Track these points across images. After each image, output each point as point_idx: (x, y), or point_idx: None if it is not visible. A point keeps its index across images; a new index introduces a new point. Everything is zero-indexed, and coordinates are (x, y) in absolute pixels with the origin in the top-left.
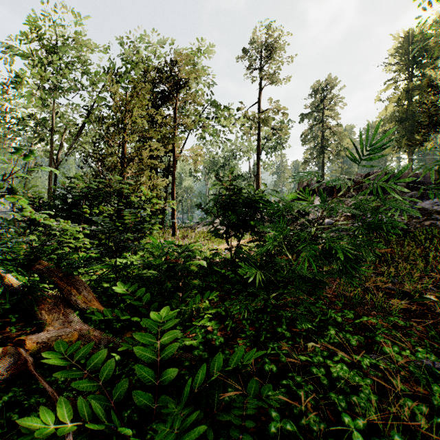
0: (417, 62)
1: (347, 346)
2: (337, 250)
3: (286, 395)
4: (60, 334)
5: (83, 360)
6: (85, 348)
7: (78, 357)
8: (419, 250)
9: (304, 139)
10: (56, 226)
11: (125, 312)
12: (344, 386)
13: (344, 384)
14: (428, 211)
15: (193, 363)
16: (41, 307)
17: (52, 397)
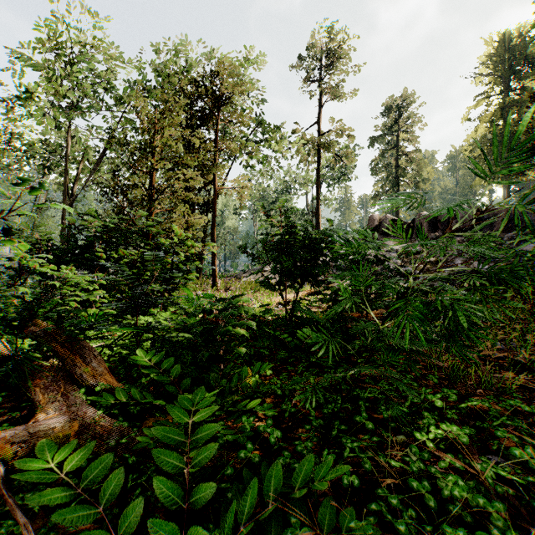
0: (515, 72)
1: (452, 442)
2: (456, 311)
3: (377, 528)
4: (54, 424)
5: (84, 463)
6: (81, 452)
7: (69, 467)
8: (527, 306)
9: (374, 168)
10: (58, 275)
11: (146, 392)
12: (461, 512)
13: (462, 508)
14: (534, 256)
15: (238, 466)
16: (38, 382)
17: (25, 534)
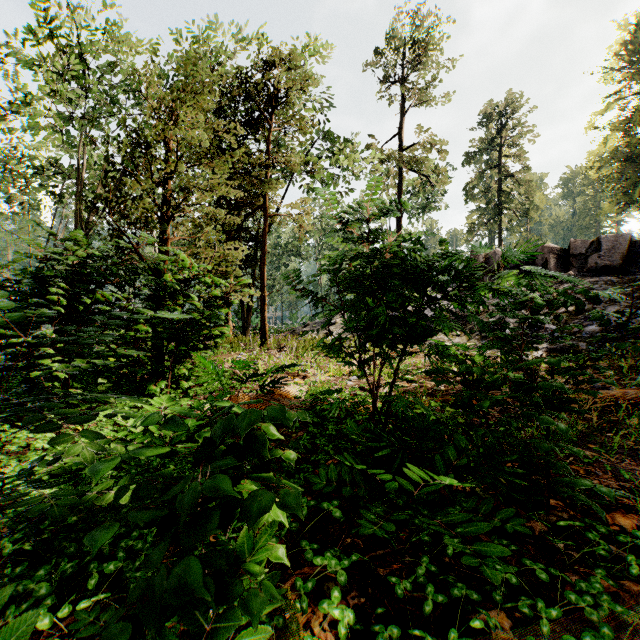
0: None
1: None
2: None
3: None
4: None
5: None
6: None
7: None
8: None
9: (469, 194)
10: None
11: None
12: None
13: None
14: None
15: None
16: None
17: None
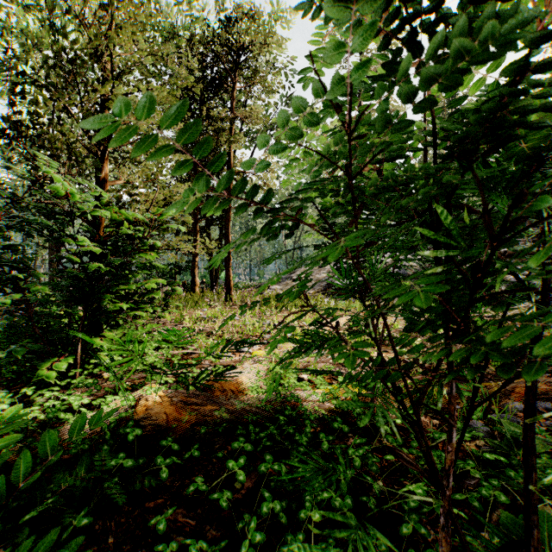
0: None
1: None
2: None
3: None
4: None
5: None
6: None
7: None
8: None
9: (422, 160)
10: None
11: None
12: None
13: None
14: None
15: None
16: None
17: None
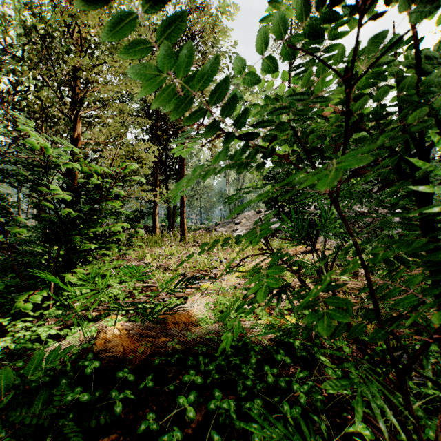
0: None
1: None
2: None
3: None
4: None
5: None
6: None
7: None
8: None
9: None
10: None
11: None
12: None
13: None
14: None
15: None
16: None
17: None
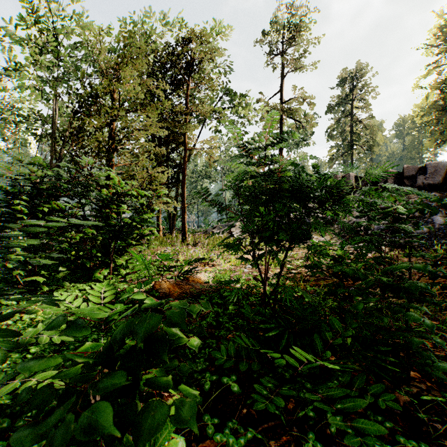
0: None
1: None
2: None
3: None
4: None
5: None
6: None
7: None
8: None
9: (330, 135)
10: None
11: None
12: None
13: None
14: None
15: None
16: None
17: None
